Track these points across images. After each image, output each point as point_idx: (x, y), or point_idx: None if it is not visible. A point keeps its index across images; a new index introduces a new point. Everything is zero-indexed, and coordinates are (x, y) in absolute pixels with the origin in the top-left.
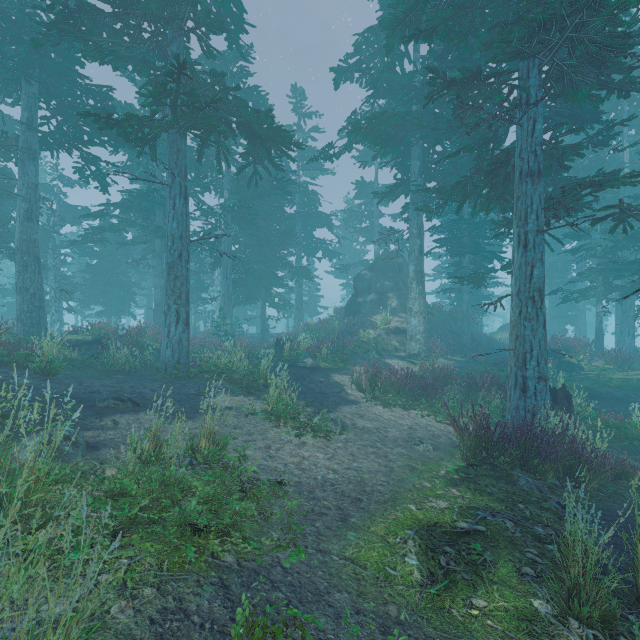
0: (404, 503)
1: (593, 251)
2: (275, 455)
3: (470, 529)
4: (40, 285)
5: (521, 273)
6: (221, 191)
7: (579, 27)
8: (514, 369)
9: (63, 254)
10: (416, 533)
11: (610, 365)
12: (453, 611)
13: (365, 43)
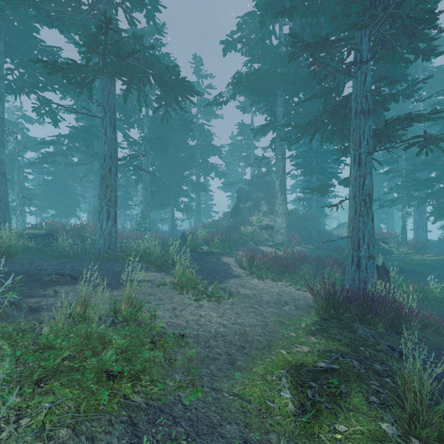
0: (277, 349)
1: (400, 173)
2: (179, 315)
3: (327, 368)
4: (5, 193)
5: (356, 183)
6: (142, 128)
7: (398, 6)
8: (351, 251)
9: (25, 172)
10: (287, 372)
11: (411, 250)
12: (321, 436)
13: (245, 23)
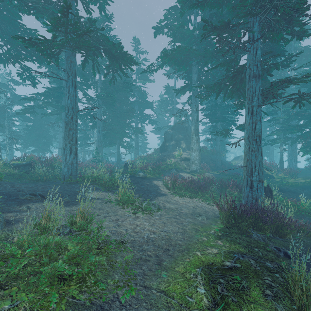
0: (193, 251)
1: (278, 121)
2: (121, 224)
3: (232, 266)
4: None
5: (250, 127)
6: (97, 88)
7: None
8: (246, 176)
9: (13, 120)
10: (202, 270)
11: (286, 175)
12: None
13: (169, 14)
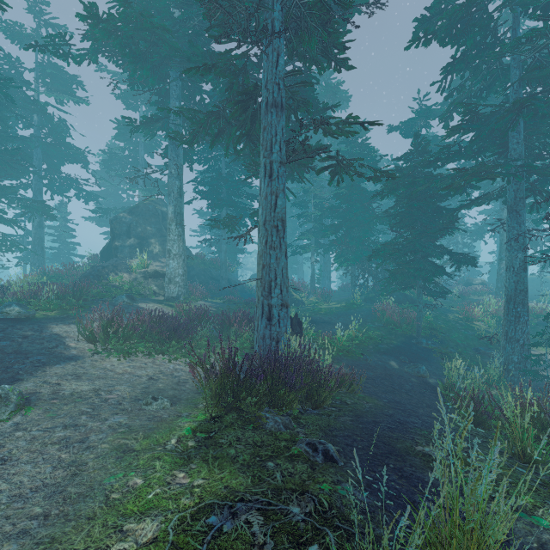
0: None
1: (309, 218)
2: None
3: None
4: None
5: (267, 203)
6: None
7: None
8: (261, 299)
9: None
10: None
11: (319, 299)
12: None
13: None
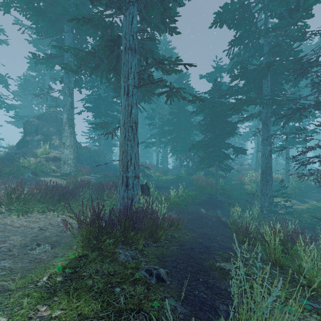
0: None
1: (156, 126)
2: None
3: None
4: None
5: (126, 111)
6: None
7: None
8: (122, 173)
9: None
10: None
11: (161, 174)
12: None
13: None
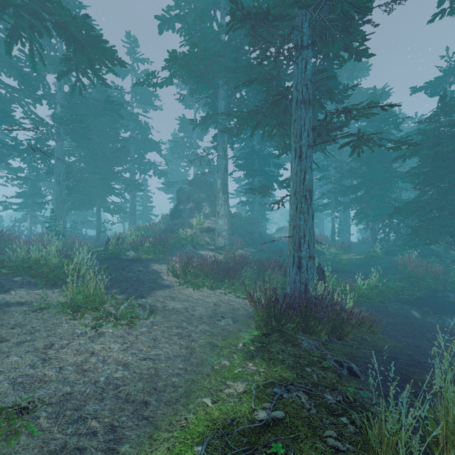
0: (199, 398)
1: (330, 180)
2: (53, 357)
3: (269, 419)
4: None
5: (297, 178)
6: (55, 107)
7: None
8: (292, 251)
9: None
10: (208, 449)
11: (339, 251)
12: None
13: (183, 1)
